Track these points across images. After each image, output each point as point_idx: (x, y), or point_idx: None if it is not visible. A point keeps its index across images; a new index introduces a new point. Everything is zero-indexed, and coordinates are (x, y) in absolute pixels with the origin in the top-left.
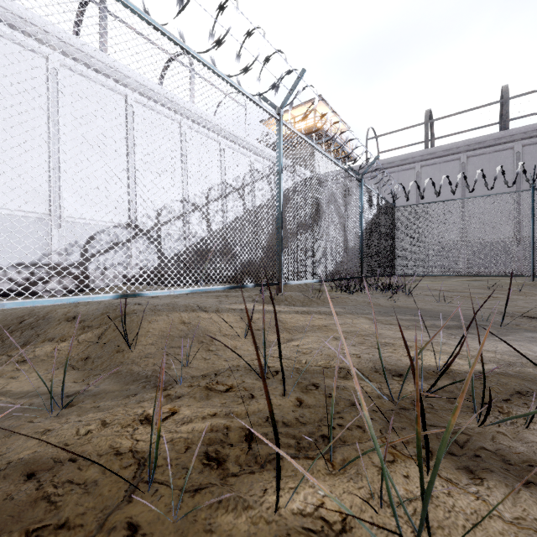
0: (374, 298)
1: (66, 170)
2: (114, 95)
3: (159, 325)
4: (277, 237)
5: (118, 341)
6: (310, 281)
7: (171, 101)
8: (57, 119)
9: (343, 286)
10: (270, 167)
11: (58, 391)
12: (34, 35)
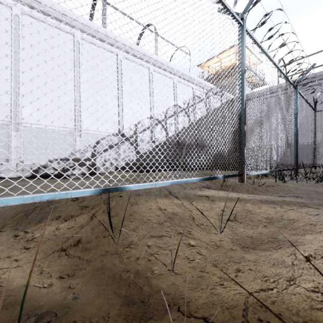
0: (313, 186)
1: (84, 102)
2: (110, 54)
3: (139, 211)
4: (239, 132)
5: (105, 226)
6: (264, 172)
7: (143, 54)
8: (79, 71)
9: (276, 175)
10: (206, 93)
11: (37, 297)
12: (67, 22)
